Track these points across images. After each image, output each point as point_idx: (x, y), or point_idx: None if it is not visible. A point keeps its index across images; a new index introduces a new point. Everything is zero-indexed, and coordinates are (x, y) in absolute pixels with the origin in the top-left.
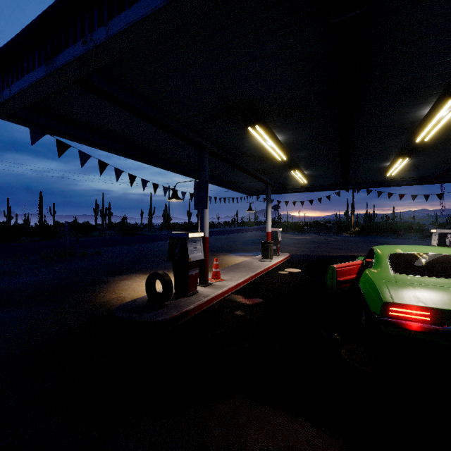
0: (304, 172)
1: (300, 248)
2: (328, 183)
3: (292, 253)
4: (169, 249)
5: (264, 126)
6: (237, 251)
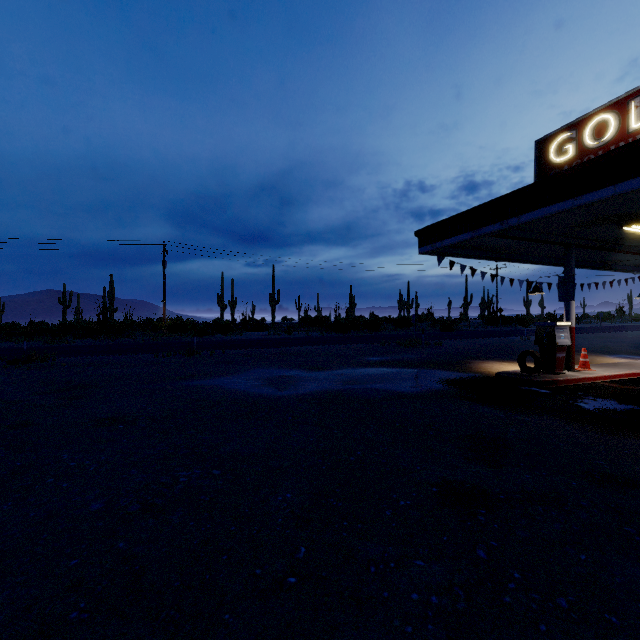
0: None
1: None
2: None
3: None
4: (536, 335)
5: None
6: (619, 353)
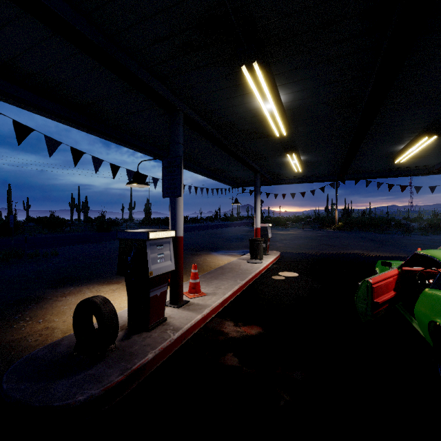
0: (301, 157)
1: (288, 245)
2: (323, 173)
3: (281, 251)
4: (119, 256)
5: (265, 70)
6: (220, 249)
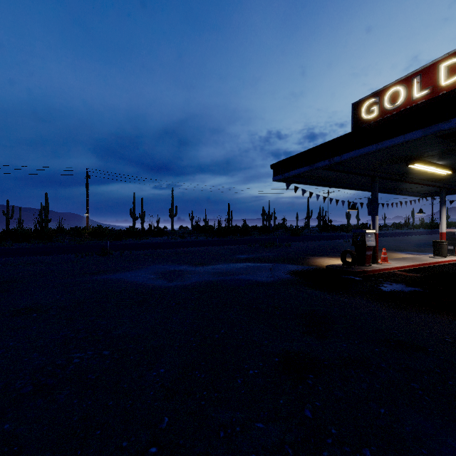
0: None
1: None
2: None
3: None
4: (353, 239)
5: (422, 162)
6: (406, 250)
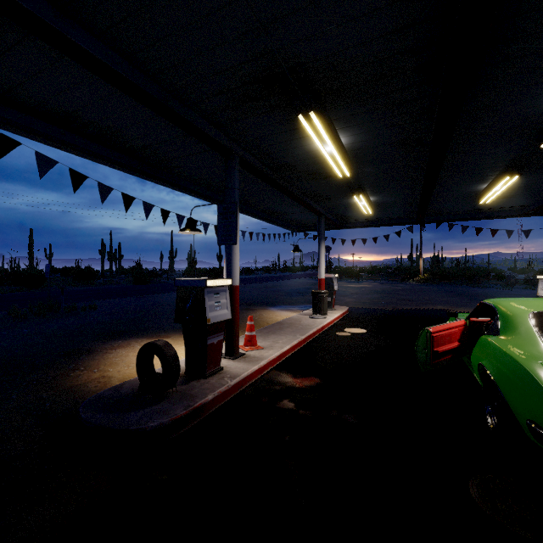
0: (370, 198)
1: (360, 299)
2: (398, 215)
3: (350, 306)
4: (177, 304)
5: (323, 116)
6: (279, 303)
